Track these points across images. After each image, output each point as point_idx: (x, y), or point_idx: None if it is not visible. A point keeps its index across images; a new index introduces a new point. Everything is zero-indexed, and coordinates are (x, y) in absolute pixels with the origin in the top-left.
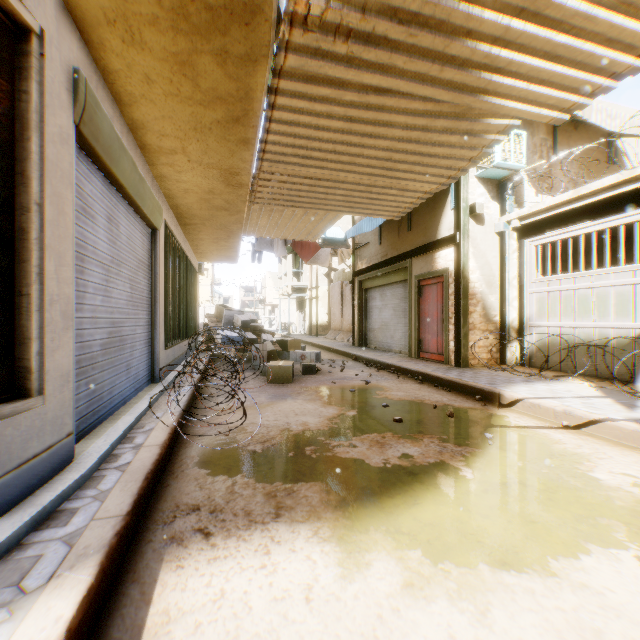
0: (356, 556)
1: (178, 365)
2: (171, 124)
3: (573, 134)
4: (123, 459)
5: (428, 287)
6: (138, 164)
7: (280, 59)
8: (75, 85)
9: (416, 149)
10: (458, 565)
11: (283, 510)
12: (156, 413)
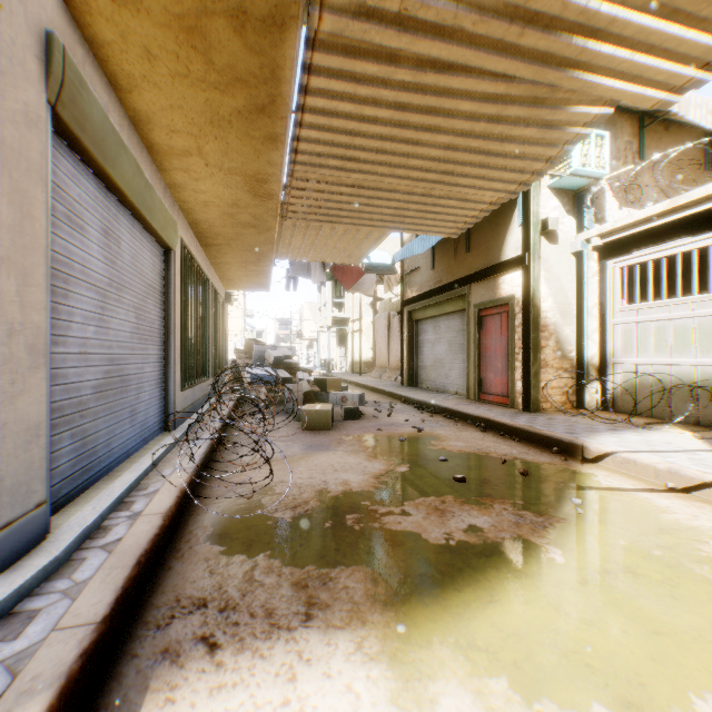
0: (416, 687)
1: (199, 408)
2: (182, 116)
3: (663, 136)
4: (113, 533)
5: (490, 318)
6: (145, 168)
7: (313, 21)
8: (49, 53)
9: (482, 147)
10: (562, 706)
11: (316, 608)
12: (165, 469)
